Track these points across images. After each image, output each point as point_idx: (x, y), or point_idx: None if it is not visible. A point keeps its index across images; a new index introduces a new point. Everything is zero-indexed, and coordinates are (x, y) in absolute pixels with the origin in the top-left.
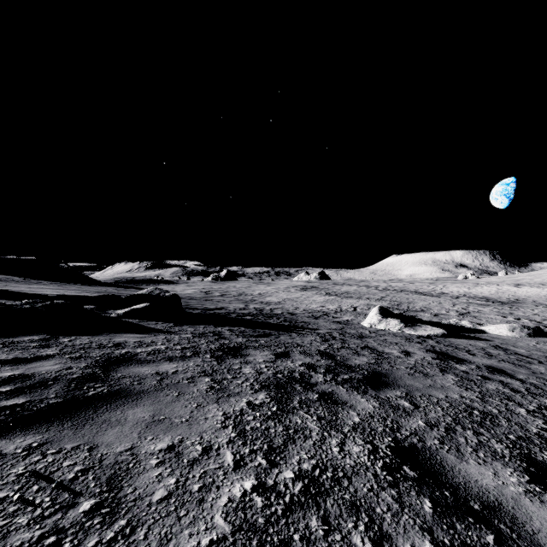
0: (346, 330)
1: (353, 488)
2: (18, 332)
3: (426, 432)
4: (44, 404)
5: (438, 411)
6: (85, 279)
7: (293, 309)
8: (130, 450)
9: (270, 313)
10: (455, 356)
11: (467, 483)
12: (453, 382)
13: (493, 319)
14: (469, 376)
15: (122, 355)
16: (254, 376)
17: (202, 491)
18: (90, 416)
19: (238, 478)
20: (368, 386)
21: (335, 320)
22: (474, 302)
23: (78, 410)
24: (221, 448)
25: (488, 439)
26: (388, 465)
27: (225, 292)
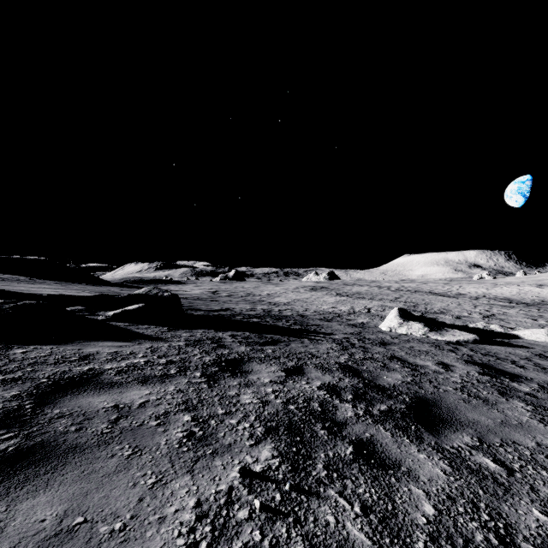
0: (364, 335)
1: None
2: None
3: None
4: None
5: (547, 480)
6: (93, 279)
7: (303, 311)
8: None
9: (279, 314)
10: (503, 370)
11: None
12: (528, 414)
13: (523, 322)
14: (541, 402)
15: (80, 375)
16: (256, 409)
17: None
18: None
19: None
20: (420, 426)
21: (350, 323)
22: (496, 303)
23: None
24: None
25: None
26: None
27: (232, 293)
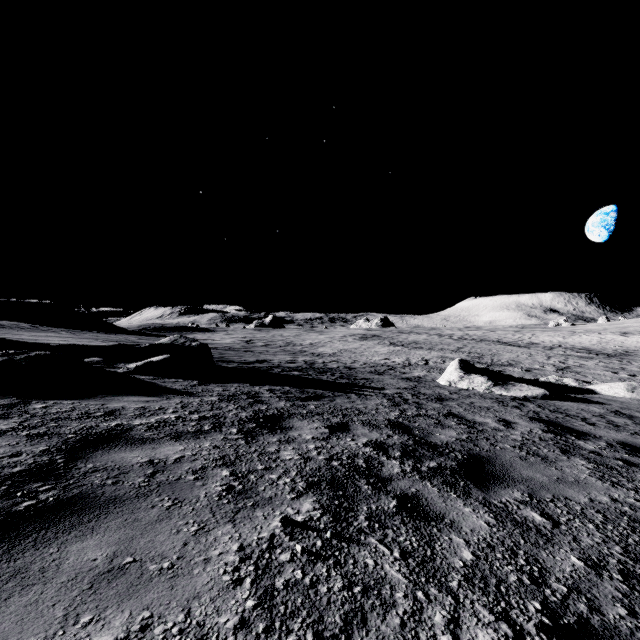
0: (420, 389)
1: None
2: None
3: (593, 585)
4: None
5: (593, 532)
6: (107, 326)
7: (351, 363)
8: None
9: (323, 367)
10: (571, 428)
11: None
12: (588, 471)
13: (601, 375)
14: (605, 460)
15: (109, 431)
16: (297, 465)
17: None
18: None
19: None
20: (469, 482)
21: (404, 377)
22: (573, 354)
23: None
24: None
25: None
26: None
27: (269, 342)
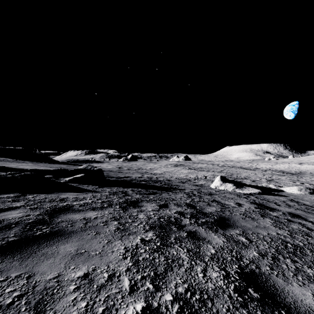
0: (201, 190)
1: (215, 309)
2: (1, 192)
3: (259, 261)
4: (4, 242)
5: (265, 244)
6: (50, 160)
7: (170, 177)
8: (56, 278)
9: (156, 179)
10: (268, 206)
11: (295, 302)
12: (270, 223)
13: (287, 183)
14: (279, 219)
15: (63, 207)
16: (145, 220)
17: (105, 313)
18: (34, 250)
19: (131, 301)
20: (218, 227)
21: (194, 184)
22: (276, 173)
23: (26, 246)
24: (121, 275)
25: (302, 266)
26: (238, 288)
27: (130, 167)
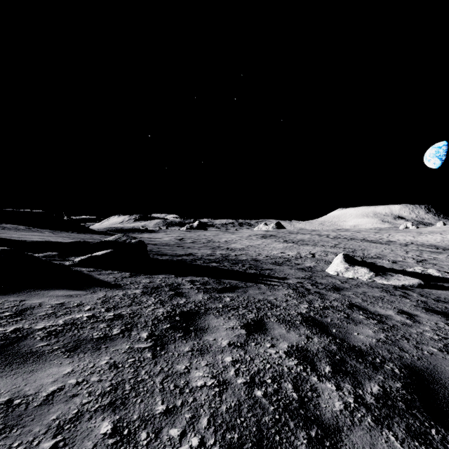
0: (315, 279)
1: None
2: None
3: None
4: None
5: None
6: (82, 228)
7: (256, 255)
8: None
9: (235, 259)
10: None
11: None
12: None
13: None
14: None
15: None
16: (210, 400)
17: None
18: None
19: None
20: (441, 428)
21: (299, 267)
22: (425, 249)
23: None
24: None
25: None
26: None
27: (196, 240)
